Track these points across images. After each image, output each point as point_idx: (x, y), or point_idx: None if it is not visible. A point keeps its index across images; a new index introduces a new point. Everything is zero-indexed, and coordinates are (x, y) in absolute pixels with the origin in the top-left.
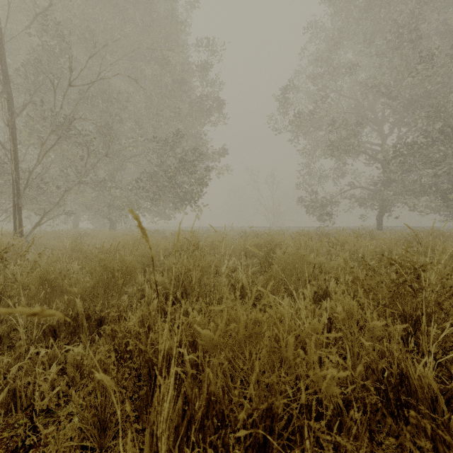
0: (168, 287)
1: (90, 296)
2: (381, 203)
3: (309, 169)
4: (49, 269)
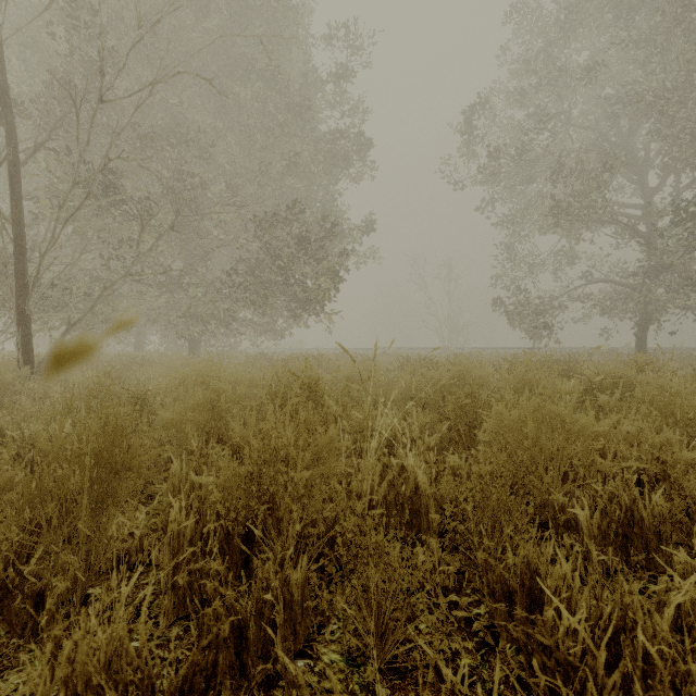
0: (221, 513)
1: (33, 524)
2: (643, 307)
3: (513, 252)
4: (18, 433)
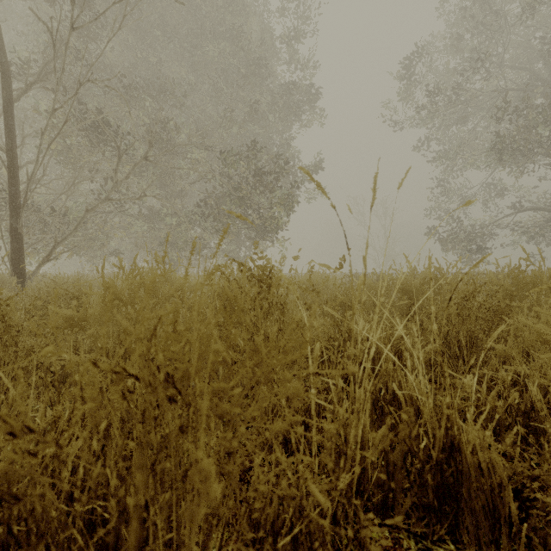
0: None
1: None
2: None
3: (445, 187)
4: None
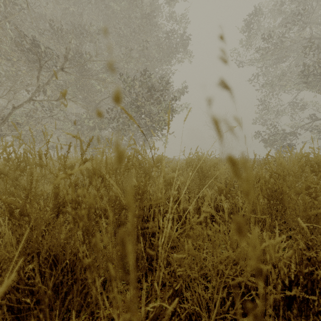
0: None
1: None
2: None
3: (267, 104)
4: None
